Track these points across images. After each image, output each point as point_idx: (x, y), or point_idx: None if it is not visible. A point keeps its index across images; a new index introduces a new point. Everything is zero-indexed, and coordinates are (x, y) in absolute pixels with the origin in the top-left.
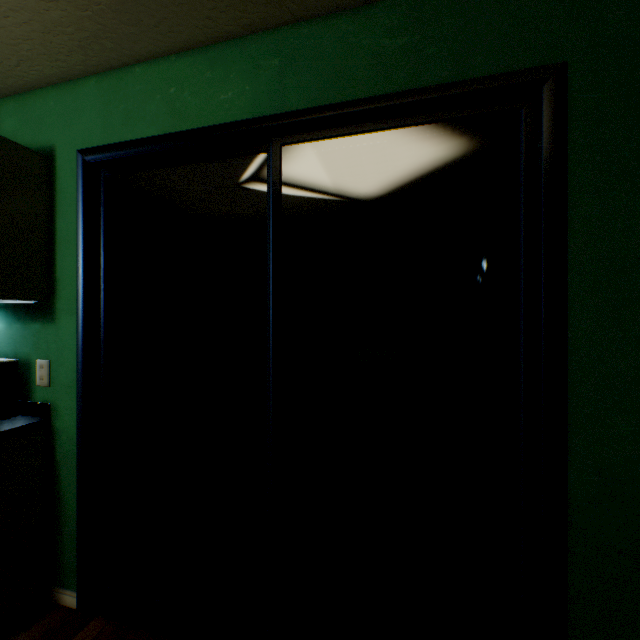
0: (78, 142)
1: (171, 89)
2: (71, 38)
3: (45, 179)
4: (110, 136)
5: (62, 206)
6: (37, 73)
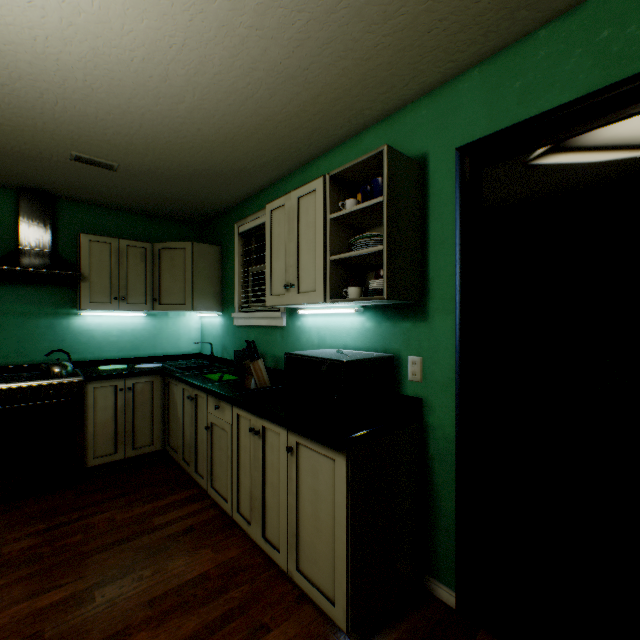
0: (454, 141)
1: (600, 34)
2: (481, 27)
3: (419, 186)
4: (498, 122)
5: (435, 208)
6: (418, 87)
